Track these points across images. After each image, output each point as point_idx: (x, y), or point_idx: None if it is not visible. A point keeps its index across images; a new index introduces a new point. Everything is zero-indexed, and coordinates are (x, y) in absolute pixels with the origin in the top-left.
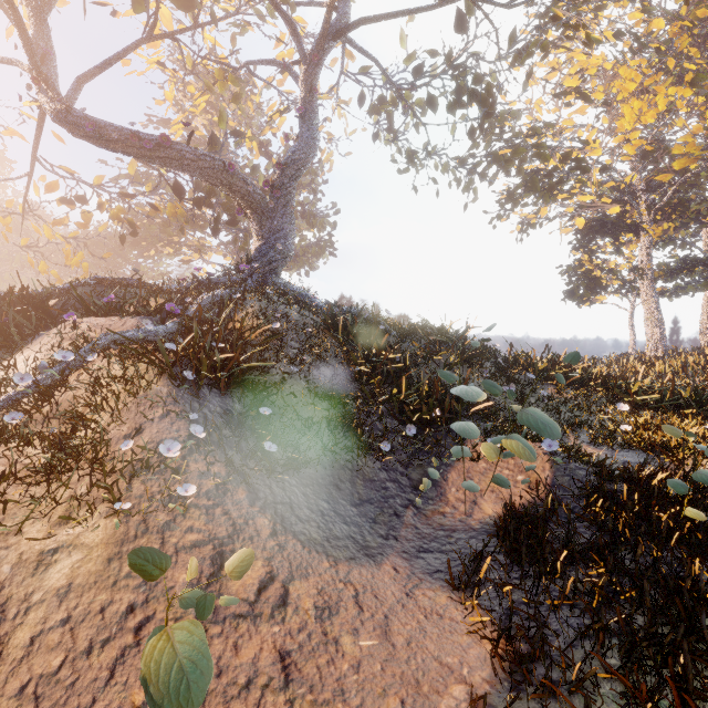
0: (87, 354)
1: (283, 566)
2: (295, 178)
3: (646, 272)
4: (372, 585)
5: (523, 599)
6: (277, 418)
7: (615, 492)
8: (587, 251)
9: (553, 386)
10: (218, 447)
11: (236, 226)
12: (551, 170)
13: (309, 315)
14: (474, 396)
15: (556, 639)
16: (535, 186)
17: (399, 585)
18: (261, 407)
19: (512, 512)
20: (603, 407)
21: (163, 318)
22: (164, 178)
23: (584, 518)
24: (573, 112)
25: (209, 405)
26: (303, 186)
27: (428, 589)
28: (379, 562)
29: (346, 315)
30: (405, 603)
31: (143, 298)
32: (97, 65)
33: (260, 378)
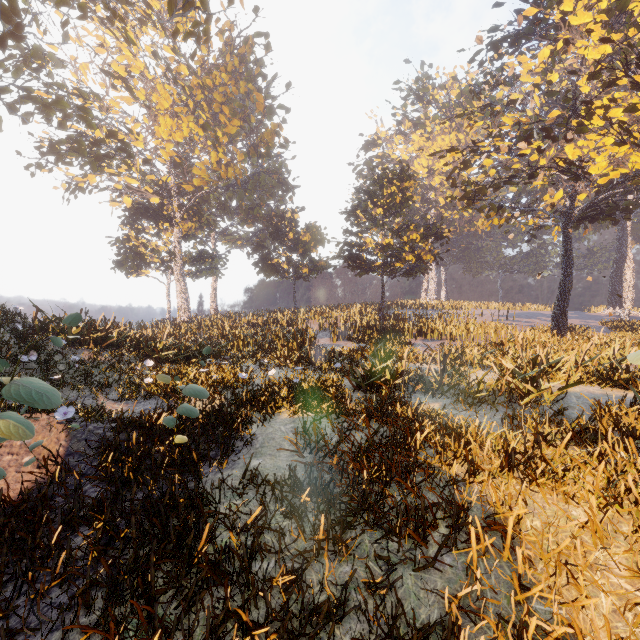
0: None
1: None
2: None
3: (178, 256)
4: None
5: None
6: None
7: (127, 441)
8: (135, 229)
9: (89, 350)
10: None
11: None
12: (99, 141)
13: None
14: None
15: (36, 636)
16: (83, 149)
17: None
18: None
19: (0, 508)
20: (134, 365)
21: None
22: None
23: (95, 477)
24: (120, 97)
25: None
26: None
27: None
28: None
29: None
30: None
31: None
32: None
33: None
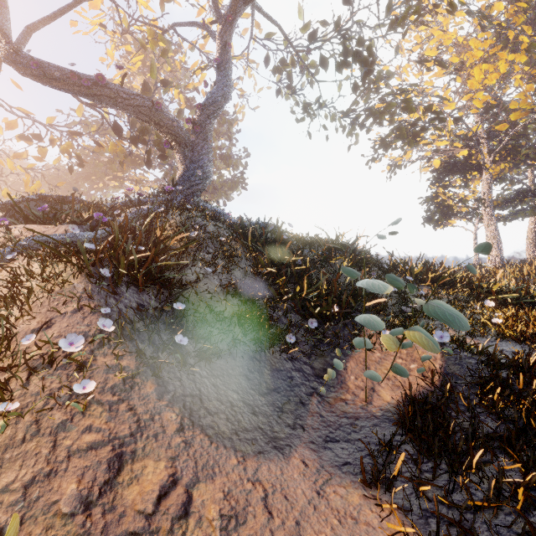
0: (10, 253)
1: (188, 467)
2: (213, 117)
3: (487, 202)
4: (281, 483)
5: (441, 498)
6: (191, 313)
7: (510, 381)
8: (442, 186)
9: (427, 287)
10: (129, 340)
11: (165, 160)
12: (415, 121)
13: (223, 228)
14: (381, 288)
15: None
16: (403, 134)
17: (309, 482)
18: (175, 303)
19: (415, 401)
20: (472, 304)
21: (92, 225)
22: (105, 120)
23: (484, 406)
24: (433, 74)
25: (125, 300)
26: (221, 134)
27: (339, 485)
28: (288, 455)
29: (255, 227)
30: (316, 504)
31: (77, 210)
32: (44, 17)
33: (175, 276)
